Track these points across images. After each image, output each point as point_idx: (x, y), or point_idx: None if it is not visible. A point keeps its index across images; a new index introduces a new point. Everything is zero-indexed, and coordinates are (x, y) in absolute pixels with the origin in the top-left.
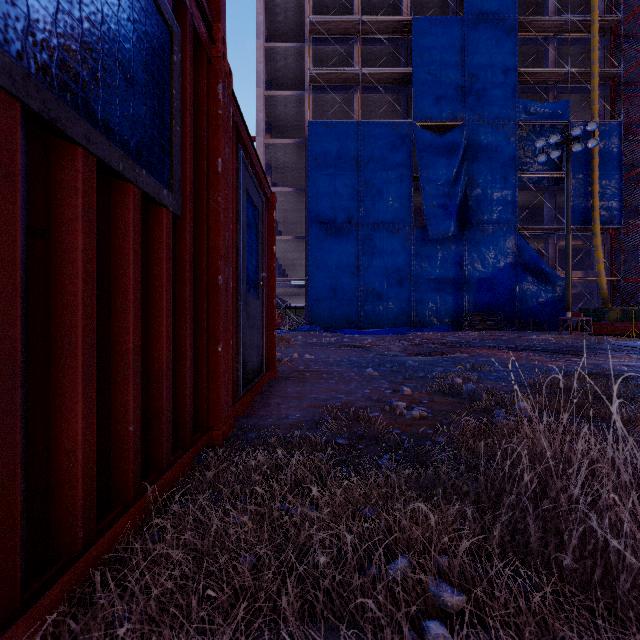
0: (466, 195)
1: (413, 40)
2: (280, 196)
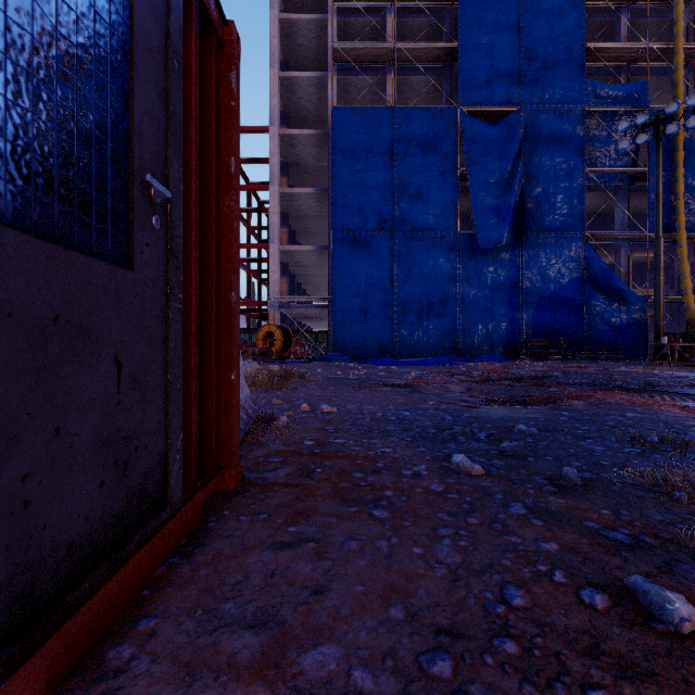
0: (523, 196)
1: (459, 8)
2: (298, 199)
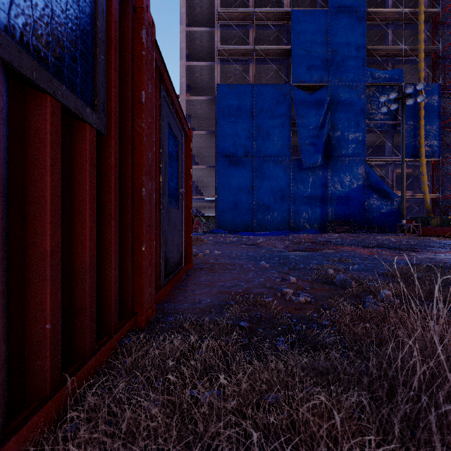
0: (329, 136)
1: (292, 26)
2: (197, 137)
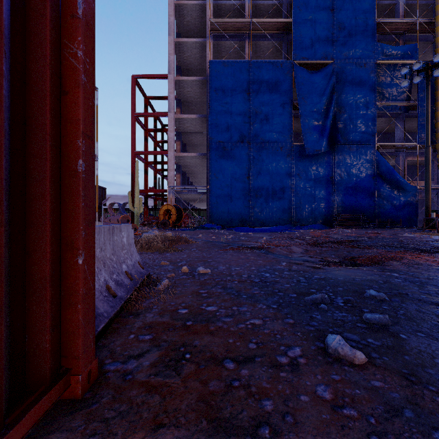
0: (335, 119)
1: None
2: (187, 122)
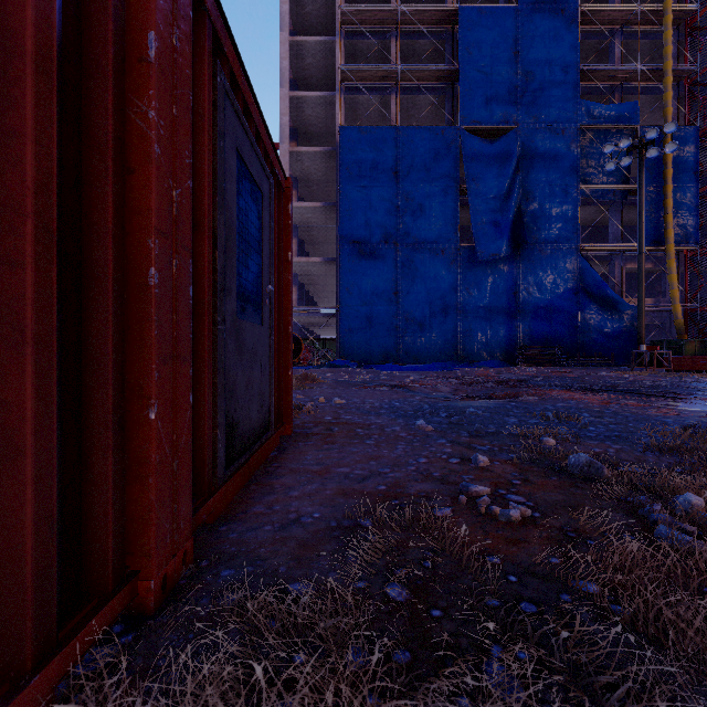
0: (520, 210)
1: (460, 32)
2: (307, 212)
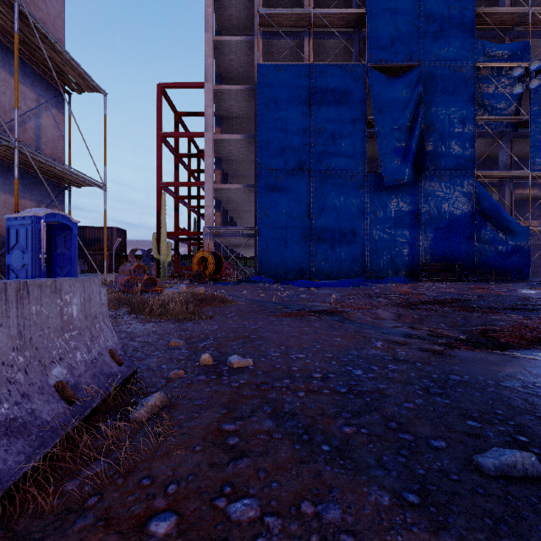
0: (422, 140)
1: None
2: (229, 145)
